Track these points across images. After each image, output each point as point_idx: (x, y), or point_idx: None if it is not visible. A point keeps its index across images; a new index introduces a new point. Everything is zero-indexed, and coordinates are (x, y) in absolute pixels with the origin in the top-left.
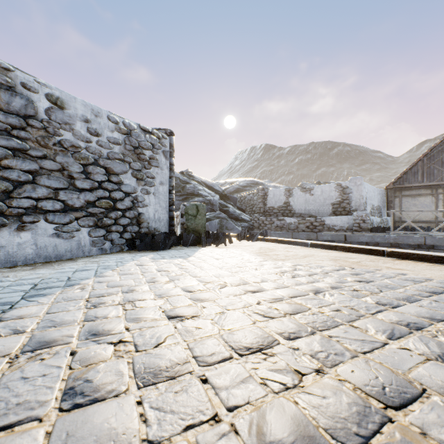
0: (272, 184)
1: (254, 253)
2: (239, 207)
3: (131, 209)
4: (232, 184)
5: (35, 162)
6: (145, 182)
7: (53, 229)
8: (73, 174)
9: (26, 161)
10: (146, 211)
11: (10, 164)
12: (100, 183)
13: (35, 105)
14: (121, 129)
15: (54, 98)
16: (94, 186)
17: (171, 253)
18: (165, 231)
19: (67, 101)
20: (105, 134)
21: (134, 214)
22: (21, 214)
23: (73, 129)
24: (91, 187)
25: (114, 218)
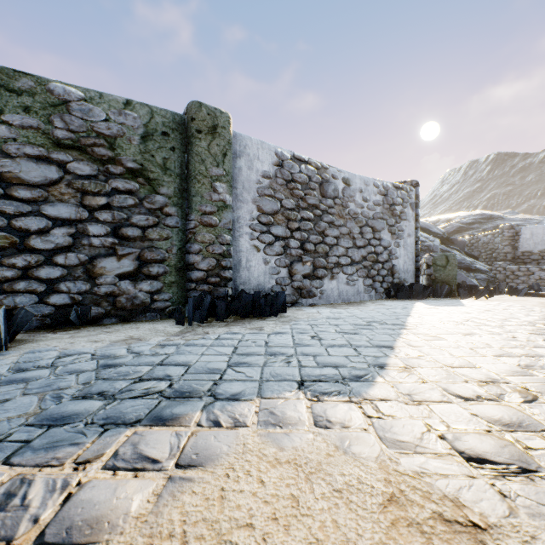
0: (518, 216)
1: (540, 307)
2: (468, 253)
3: (387, 262)
4: (449, 221)
5: (337, 230)
6: (396, 235)
7: (345, 278)
8: (354, 235)
9: (333, 230)
10: (397, 263)
11: (327, 233)
12: (368, 241)
13: (337, 188)
14: (381, 191)
15: (345, 180)
16: (365, 244)
17: (436, 302)
18: (411, 282)
19: (351, 179)
20: (371, 198)
21: (389, 266)
22: (332, 267)
23: (354, 200)
24: (364, 245)
25: (377, 270)
